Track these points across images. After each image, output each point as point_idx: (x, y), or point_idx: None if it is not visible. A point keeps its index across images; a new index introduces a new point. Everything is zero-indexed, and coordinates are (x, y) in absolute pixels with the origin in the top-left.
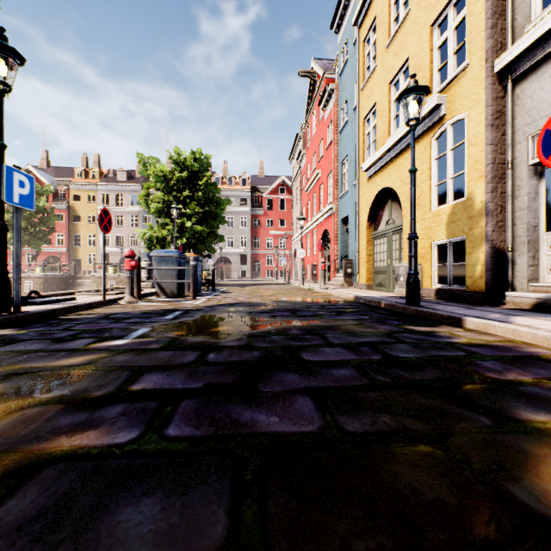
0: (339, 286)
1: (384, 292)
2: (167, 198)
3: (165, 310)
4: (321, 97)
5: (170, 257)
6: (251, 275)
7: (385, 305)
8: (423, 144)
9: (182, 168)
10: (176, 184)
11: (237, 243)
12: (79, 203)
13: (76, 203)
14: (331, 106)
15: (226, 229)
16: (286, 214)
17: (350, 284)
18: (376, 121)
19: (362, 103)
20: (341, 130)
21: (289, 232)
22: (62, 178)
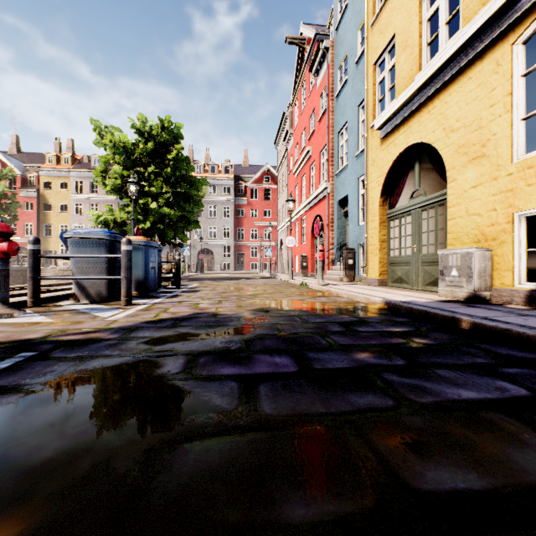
0: (338, 281)
1: (412, 291)
2: (126, 173)
3: (6, 346)
4: (313, 59)
5: (96, 240)
6: (235, 267)
7: (473, 326)
8: (493, 58)
9: (148, 139)
10: (140, 158)
11: (219, 234)
12: (50, 191)
13: (46, 191)
14: (325, 68)
15: (209, 219)
16: (271, 204)
17: (352, 278)
18: (396, 58)
19: (371, 44)
20: (338, 94)
21: (274, 223)
22: (32, 164)
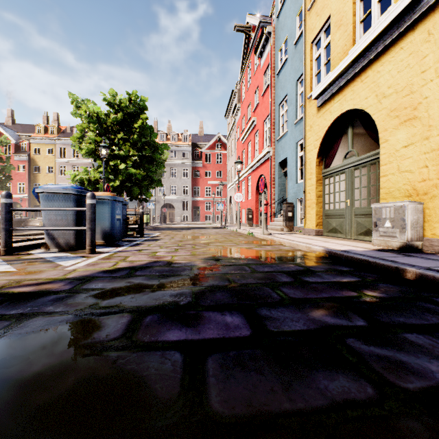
0: (279, 230)
1: (346, 240)
2: (99, 138)
3: None
4: (257, 43)
5: (65, 195)
6: (192, 219)
7: (420, 277)
8: (424, 28)
9: (118, 110)
10: (111, 126)
11: (179, 191)
12: (39, 155)
13: (36, 155)
14: (268, 50)
15: (170, 179)
16: (222, 167)
17: (291, 229)
18: (331, 36)
19: (309, 25)
20: (279, 71)
21: (225, 182)
22: (24, 133)
